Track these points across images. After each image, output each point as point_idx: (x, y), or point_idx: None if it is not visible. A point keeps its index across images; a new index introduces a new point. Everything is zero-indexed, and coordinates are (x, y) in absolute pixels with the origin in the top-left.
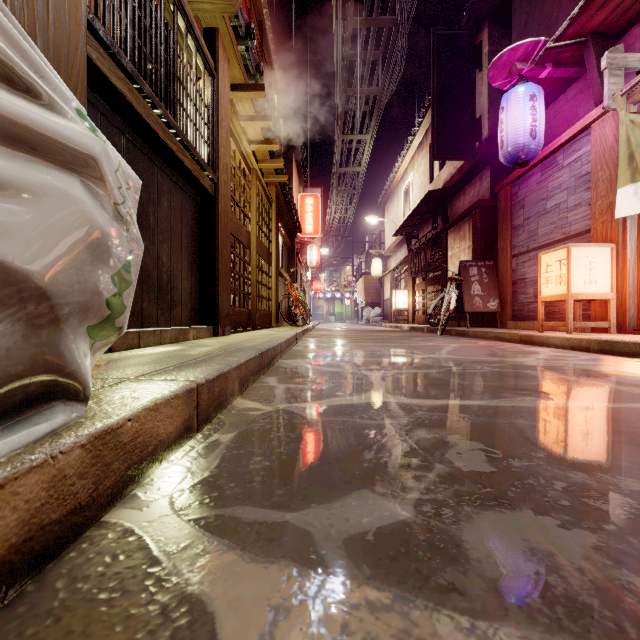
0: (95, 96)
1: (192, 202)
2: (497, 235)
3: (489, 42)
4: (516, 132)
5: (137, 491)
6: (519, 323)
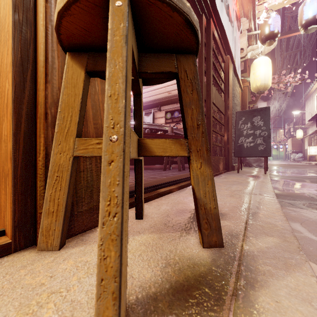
0: None
1: None
2: None
3: None
4: None
5: None
6: None
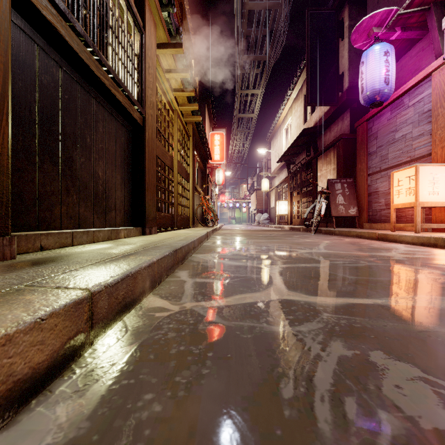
0: (31, 29)
1: (125, 130)
2: (355, 160)
3: (349, 18)
4: (373, 80)
5: None
6: (373, 225)
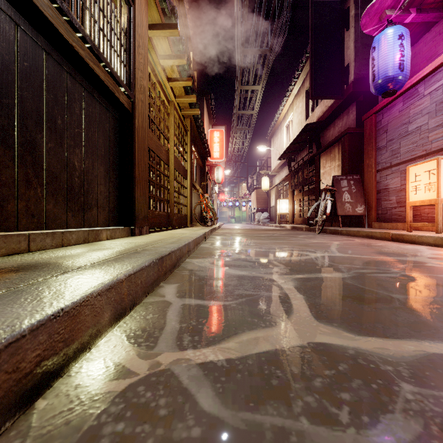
0: None
1: (110, 116)
2: (361, 156)
3: (355, 7)
4: (387, 66)
5: None
6: (383, 224)
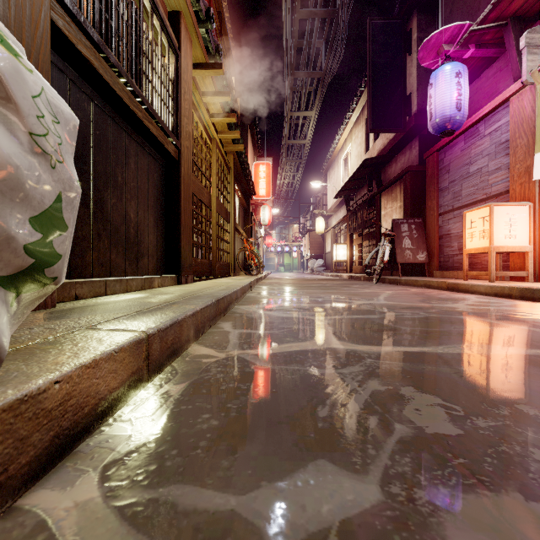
0: (64, 63)
1: (158, 165)
2: (425, 196)
3: (418, 29)
4: (443, 105)
5: (66, 461)
6: (445, 273)
